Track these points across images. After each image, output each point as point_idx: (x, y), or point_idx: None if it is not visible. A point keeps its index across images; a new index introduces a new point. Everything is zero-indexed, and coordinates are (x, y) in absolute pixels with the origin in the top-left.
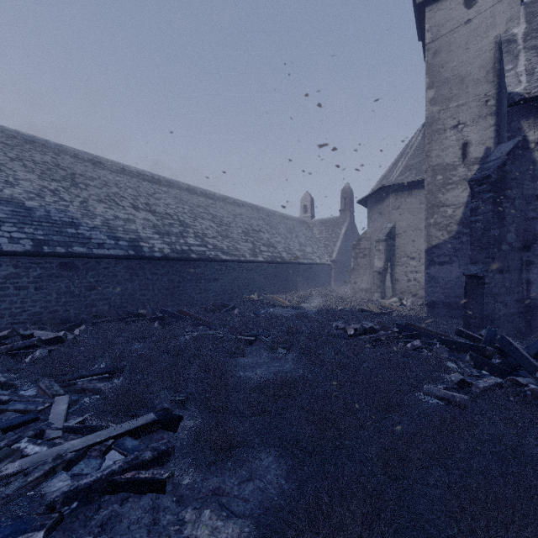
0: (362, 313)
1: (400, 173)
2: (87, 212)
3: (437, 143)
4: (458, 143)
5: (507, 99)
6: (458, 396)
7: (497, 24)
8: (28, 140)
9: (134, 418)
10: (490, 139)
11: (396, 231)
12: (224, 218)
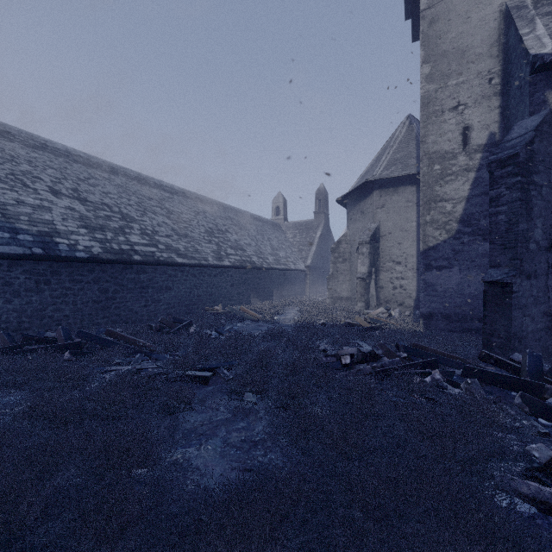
0: (350, 328)
1: (385, 168)
2: None
3: (434, 127)
4: (458, 127)
5: (530, 64)
6: None
7: None
8: None
9: None
10: (494, 123)
11: (380, 232)
12: (182, 214)
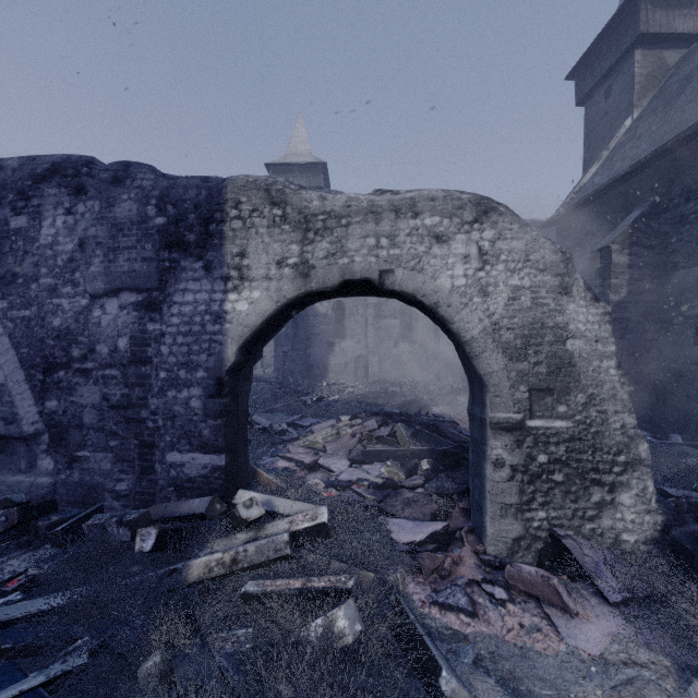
0: None
1: None
2: None
3: None
4: None
5: None
6: None
7: None
8: None
9: None
10: None
11: None
12: None
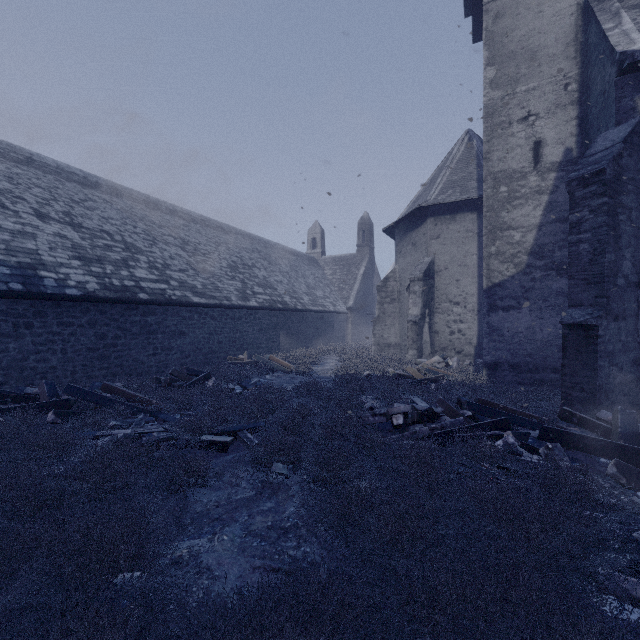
0: (401, 380)
1: (440, 191)
2: None
3: (500, 141)
4: (528, 141)
5: (617, 63)
6: None
7: None
8: None
9: None
10: (571, 136)
11: (435, 268)
12: (200, 245)
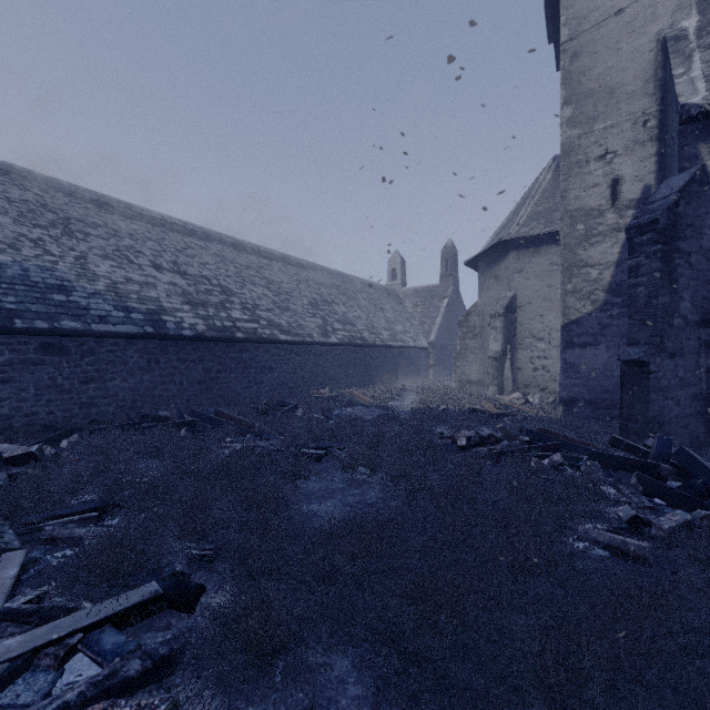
0: (475, 414)
1: (523, 223)
2: (86, 271)
3: (577, 179)
4: (606, 179)
5: (679, 114)
6: (632, 543)
7: (659, 16)
8: (1, 170)
9: (126, 590)
10: (650, 173)
11: (518, 302)
12: (283, 284)
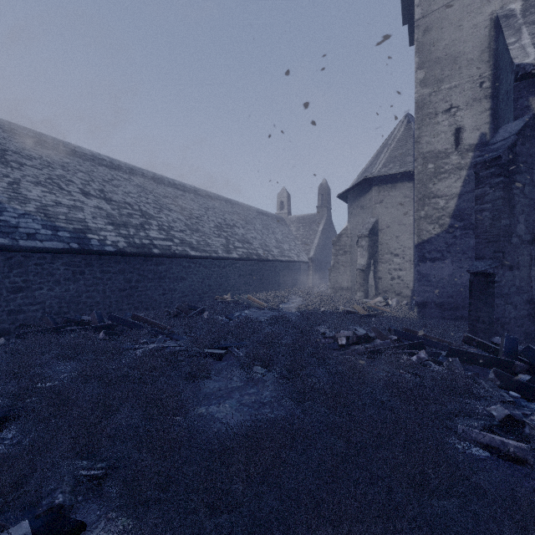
0: (348, 315)
1: (383, 165)
2: (17, 195)
3: (428, 128)
4: (451, 128)
5: (514, 72)
6: (511, 444)
7: None
8: None
9: None
10: (485, 124)
11: (379, 226)
12: (194, 210)
